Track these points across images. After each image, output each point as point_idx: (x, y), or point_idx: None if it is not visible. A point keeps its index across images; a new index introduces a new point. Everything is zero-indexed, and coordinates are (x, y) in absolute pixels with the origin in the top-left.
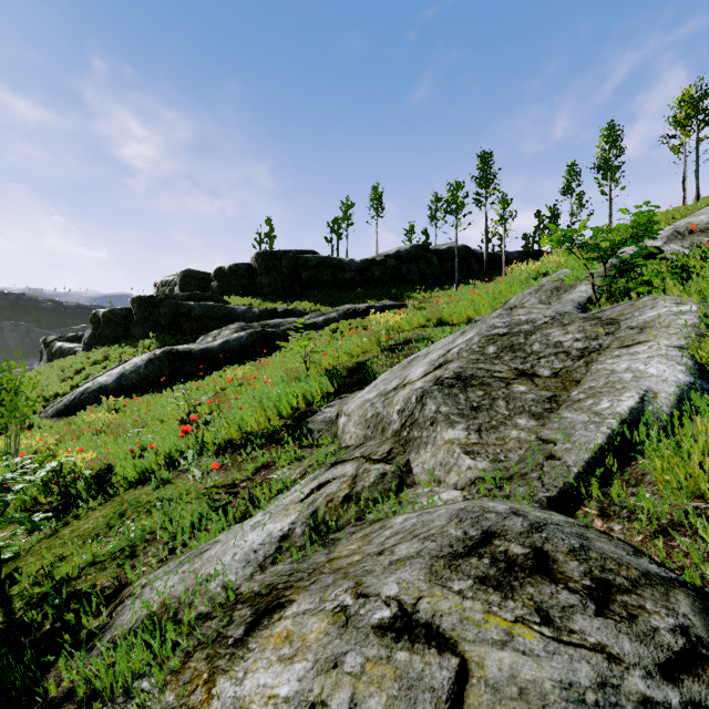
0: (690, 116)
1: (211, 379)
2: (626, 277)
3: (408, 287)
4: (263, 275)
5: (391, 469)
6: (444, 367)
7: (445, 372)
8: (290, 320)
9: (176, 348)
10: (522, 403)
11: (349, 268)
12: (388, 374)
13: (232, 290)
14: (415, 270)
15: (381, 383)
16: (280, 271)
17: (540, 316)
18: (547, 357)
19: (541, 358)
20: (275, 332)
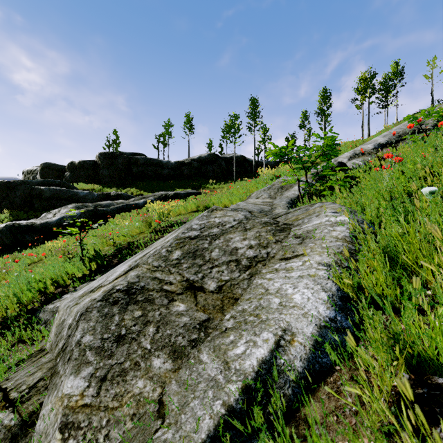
0: (365, 88)
1: (39, 248)
2: (319, 182)
3: (205, 181)
4: (104, 169)
5: (10, 422)
6: (128, 273)
7: (120, 283)
8: (119, 202)
9: (20, 222)
10: (171, 331)
11: (166, 167)
12: (123, 263)
13: (80, 179)
14: (211, 170)
15: (103, 276)
16: (117, 167)
17: (231, 219)
18: (220, 266)
19: (214, 267)
20: (105, 210)
